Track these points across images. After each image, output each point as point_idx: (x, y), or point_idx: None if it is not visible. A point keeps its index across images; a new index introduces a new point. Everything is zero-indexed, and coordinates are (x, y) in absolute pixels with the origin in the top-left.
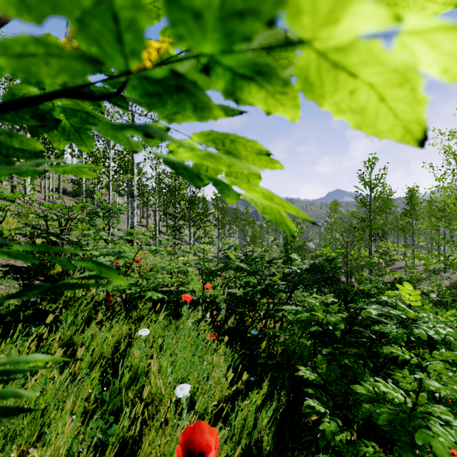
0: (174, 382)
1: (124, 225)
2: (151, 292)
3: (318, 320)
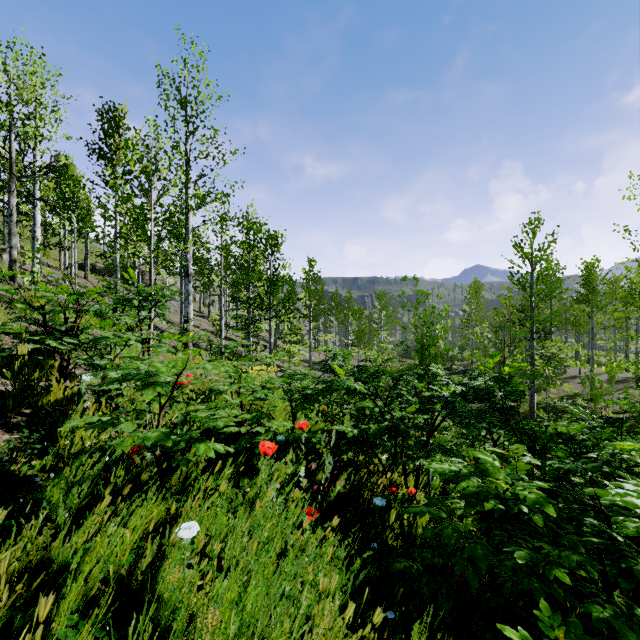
0: (245, 635)
1: (177, 316)
2: (204, 444)
3: (498, 492)
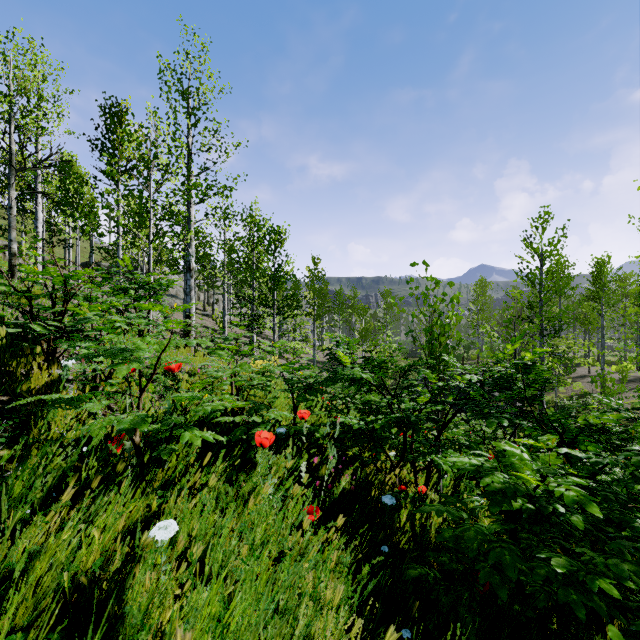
0: None
1: (181, 314)
2: (190, 431)
3: (527, 489)
